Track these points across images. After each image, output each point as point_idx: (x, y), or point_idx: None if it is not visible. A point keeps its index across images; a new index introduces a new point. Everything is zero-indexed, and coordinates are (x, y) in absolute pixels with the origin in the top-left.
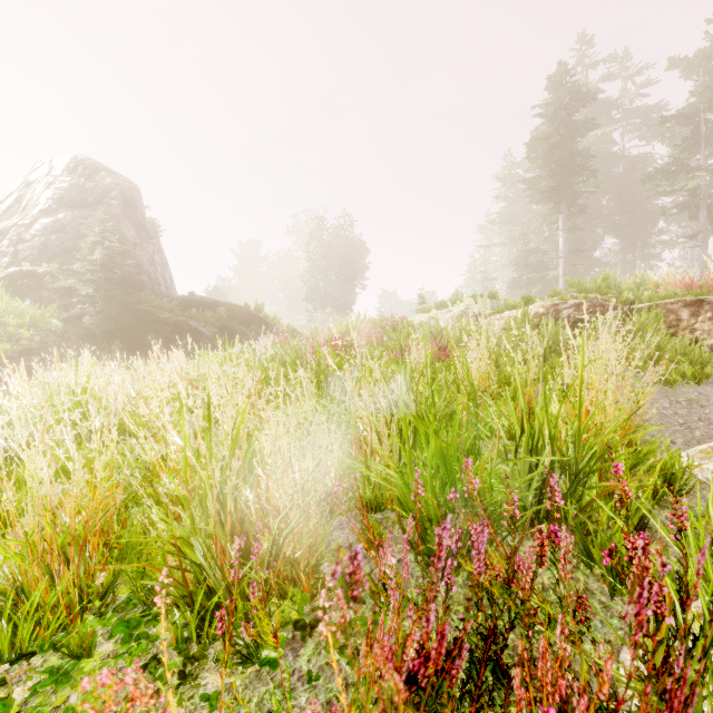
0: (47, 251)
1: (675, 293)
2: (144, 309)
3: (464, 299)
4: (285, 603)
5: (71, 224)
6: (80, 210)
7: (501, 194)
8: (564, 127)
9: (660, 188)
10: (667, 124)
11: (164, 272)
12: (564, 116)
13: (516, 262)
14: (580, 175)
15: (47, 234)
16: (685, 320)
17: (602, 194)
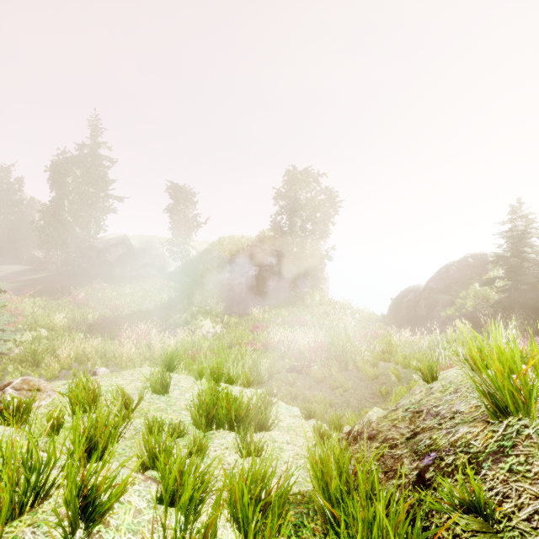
0: None
1: None
2: None
3: None
4: None
5: None
6: None
7: None
8: None
9: None
10: None
11: None
12: None
13: None
14: None
15: None
16: None
17: None
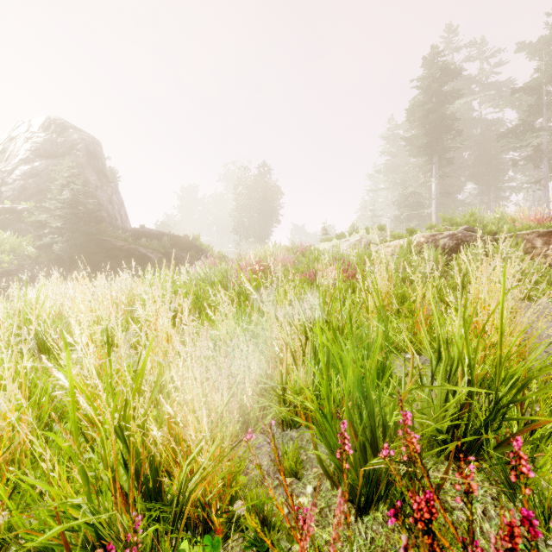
0: (25, 192)
1: (530, 226)
2: (103, 238)
3: (358, 230)
4: (196, 546)
5: (45, 170)
6: (52, 159)
7: (386, 149)
8: (436, 96)
9: (511, 144)
10: (516, 94)
11: (120, 209)
12: (436, 87)
13: (398, 202)
14: (449, 134)
15: (25, 178)
16: (539, 247)
17: (464, 150)
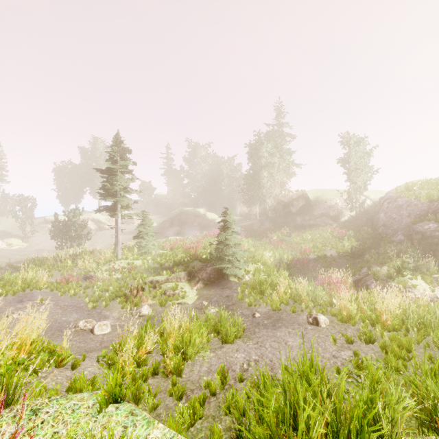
0: None
1: None
2: None
3: None
4: None
5: None
6: None
7: None
8: None
9: None
10: None
11: None
12: None
13: None
14: None
15: None
16: None
17: None
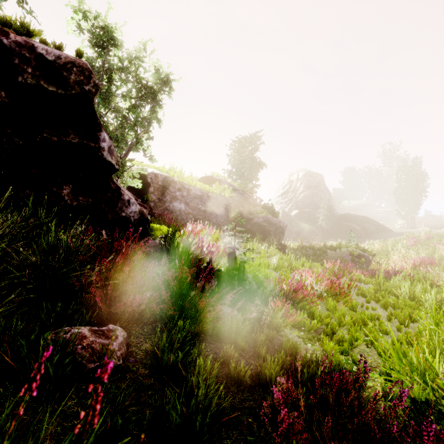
0: (304, 204)
1: None
2: (336, 221)
3: None
4: None
5: (310, 195)
6: (311, 189)
7: None
8: None
9: None
10: None
11: (334, 204)
12: None
13: None
14: None
15: (303, 198)
16: None
17: None
